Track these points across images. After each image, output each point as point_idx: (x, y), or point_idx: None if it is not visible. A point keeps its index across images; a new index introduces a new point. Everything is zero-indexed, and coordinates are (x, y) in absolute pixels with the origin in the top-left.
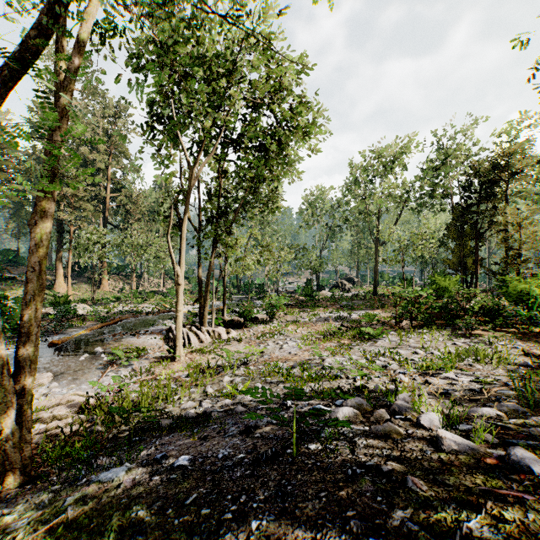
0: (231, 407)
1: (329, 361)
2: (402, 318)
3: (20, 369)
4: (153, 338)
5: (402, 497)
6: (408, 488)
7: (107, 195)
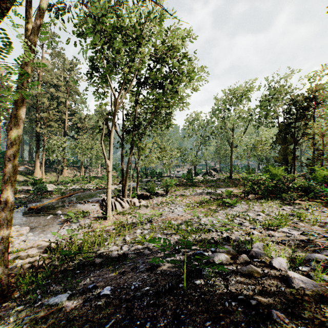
0: (141, 251)
1: (204, 220)
2: (248, 193)
3: (0, 226)
4: (93, 205)
5: (270, 327)
6: (274, 319)
7: (66, 118)
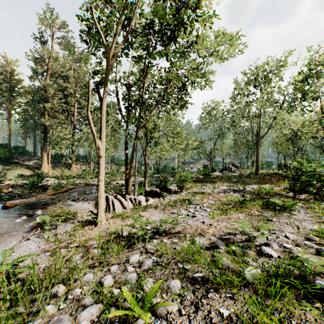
0: None
1: (259, 239)
2: (300, 191)
3: None
4: (87, 203)
5: None
6: None
7: (74, 110)
